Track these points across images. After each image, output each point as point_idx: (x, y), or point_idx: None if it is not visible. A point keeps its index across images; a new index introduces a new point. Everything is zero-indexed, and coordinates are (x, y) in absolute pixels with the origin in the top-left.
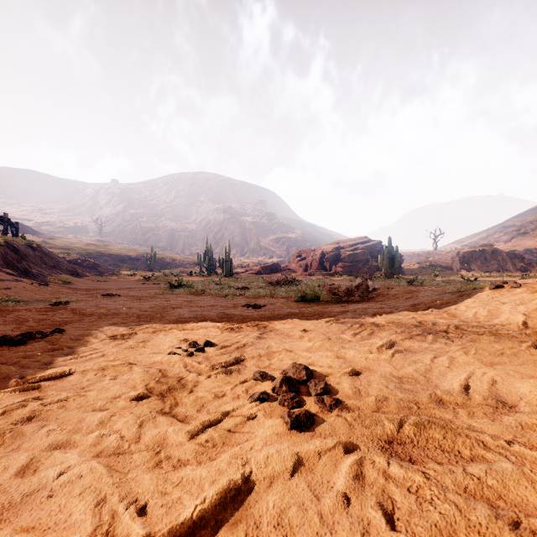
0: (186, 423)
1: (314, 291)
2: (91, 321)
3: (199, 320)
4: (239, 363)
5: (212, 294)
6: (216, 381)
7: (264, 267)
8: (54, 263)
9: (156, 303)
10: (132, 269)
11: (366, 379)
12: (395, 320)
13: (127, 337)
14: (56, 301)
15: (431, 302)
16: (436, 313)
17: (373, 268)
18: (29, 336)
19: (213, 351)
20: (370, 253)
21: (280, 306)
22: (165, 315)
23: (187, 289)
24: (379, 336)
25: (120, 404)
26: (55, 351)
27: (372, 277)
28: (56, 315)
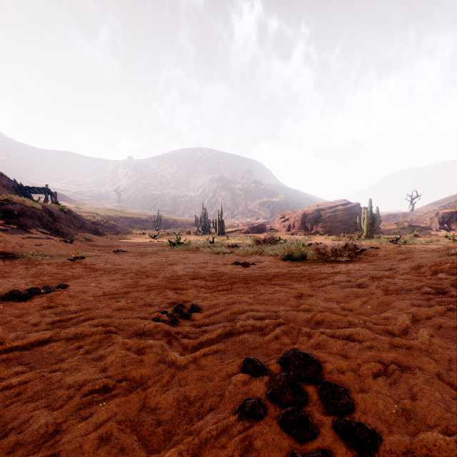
0: (148, 450)
1: (300, 250)
2: (95, 276)
3: (190, 279)
4: (226, 338)
5: (205, 251)
6: (198, 367)
7: (252, 227)
8: (80, 224)
9: (156, 259)
10: (142, 229)
11: (402, 385)
12: (402, 287)
13: (120, 295)
14: (75, 256)
15: (436, 265)
16: (451, 279)
17: (352, 228)
18: (35, 291)
19: (199, 318)
20: (349, 215)
21: (268, 265)
22: (161, 271)
23: (184, 247)
24: (390, 308)
25: (75, 400)
26: (49, 309)
27: (353, 236)
28: (69, 269)
